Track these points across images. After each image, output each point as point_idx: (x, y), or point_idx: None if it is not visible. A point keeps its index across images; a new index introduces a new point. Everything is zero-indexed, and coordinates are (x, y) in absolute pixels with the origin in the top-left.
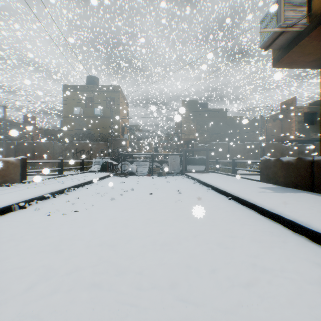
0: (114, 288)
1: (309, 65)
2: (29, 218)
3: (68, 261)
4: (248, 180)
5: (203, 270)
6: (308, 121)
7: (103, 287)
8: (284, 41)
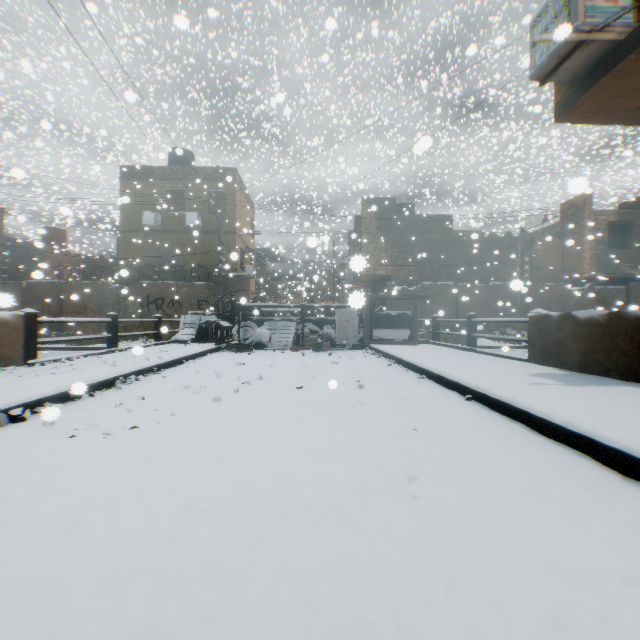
0: (205, 637)
1: (632, 118)
2: (27, 445)
3: (98, 555)
4: (502, 360)
5: (429, 581)
6: (616, 241)
7: (176, 635)
8: (583, 65)
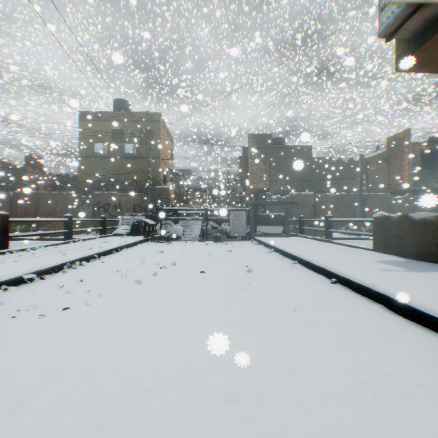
0: None
1: None
2: None
3: None
4: (353, 249)
5: None
6: (426, 164)
7: None
8: (420, 24)
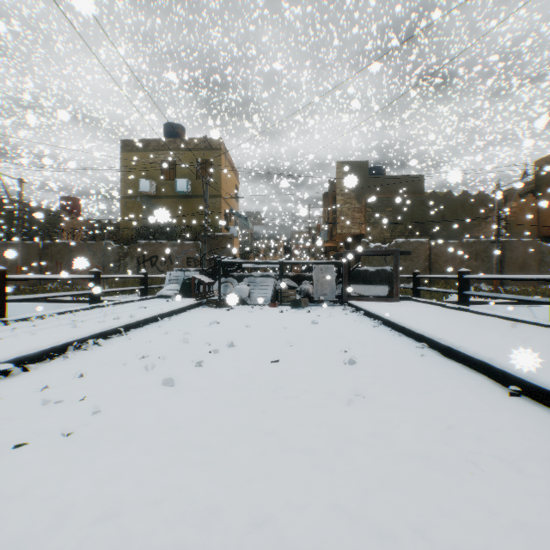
0: None
1: None
2: None
3: None
4: (514, 324)
5: None
6: None
7: None
8: None
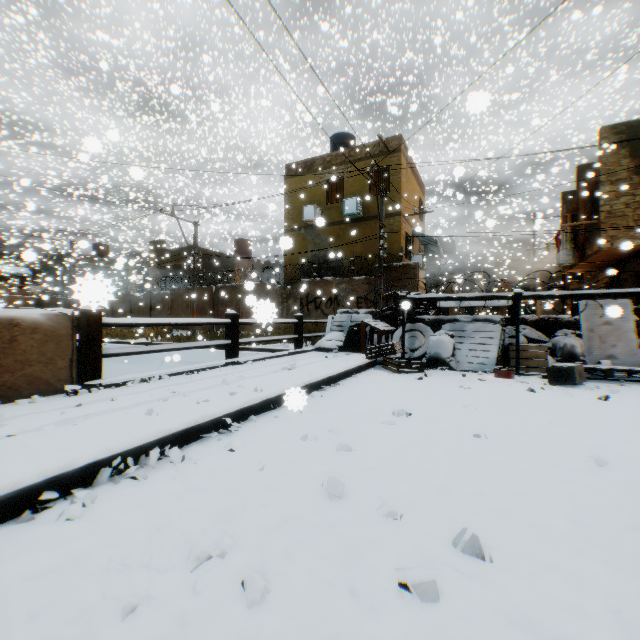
0: None
1: None
2: None
3: None
4: None
5: None
6: None
7: None
8: None
